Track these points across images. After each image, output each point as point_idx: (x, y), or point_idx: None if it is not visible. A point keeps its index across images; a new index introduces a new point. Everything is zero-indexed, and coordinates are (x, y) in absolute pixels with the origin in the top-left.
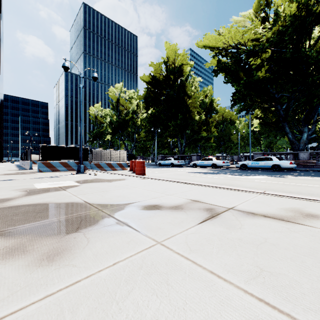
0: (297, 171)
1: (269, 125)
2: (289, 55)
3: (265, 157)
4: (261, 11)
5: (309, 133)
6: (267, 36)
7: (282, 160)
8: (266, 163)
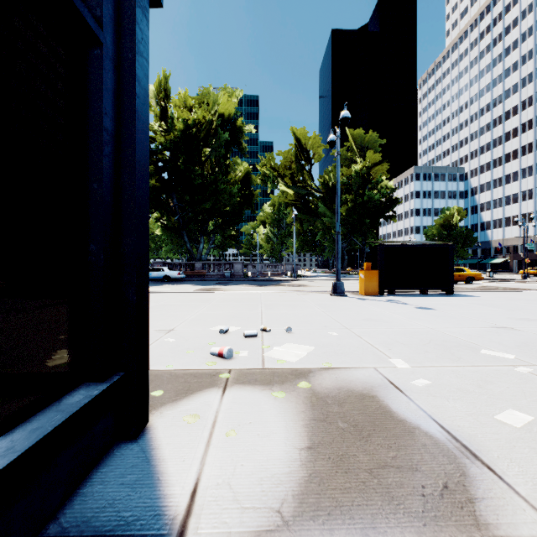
0: (184, 281)
1: (171, 231)
2: (182, 166)
3: (158, 267)
4: (162, 99)
5: (210, 242)
6: (161, 141)
7: (173, 271)
8: (158, 274)
